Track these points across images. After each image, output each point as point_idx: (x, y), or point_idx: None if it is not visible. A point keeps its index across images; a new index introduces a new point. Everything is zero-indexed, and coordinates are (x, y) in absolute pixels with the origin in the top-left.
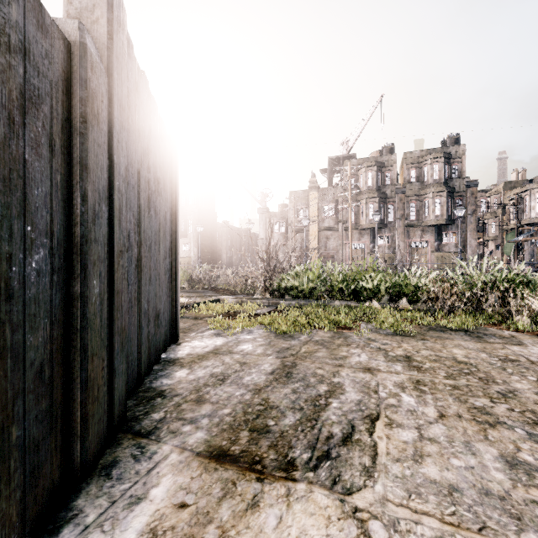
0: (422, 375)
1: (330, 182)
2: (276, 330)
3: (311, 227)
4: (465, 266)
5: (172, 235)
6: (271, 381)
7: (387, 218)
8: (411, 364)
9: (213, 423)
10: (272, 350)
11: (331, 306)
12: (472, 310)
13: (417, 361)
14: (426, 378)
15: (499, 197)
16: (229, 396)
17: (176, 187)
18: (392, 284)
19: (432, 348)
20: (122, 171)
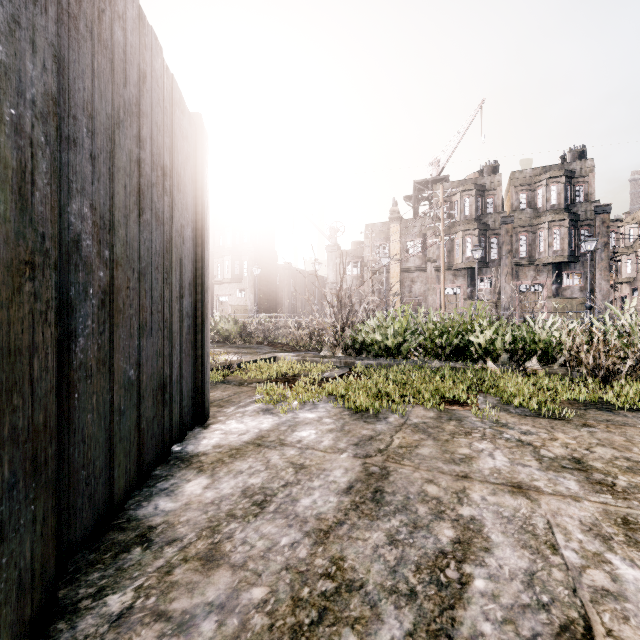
0: (625, 504)
1: (416, 212)
2: (353, 406)
3: (392, 268)
4: (618, 312)
5: (197, 264)
6: (346, 510)
7: (490, 256)
8: (591, 477)
9: (223, 634)
10: (347, 442)
11: (428, 368)
12: (639, 377)
13: (598, 469)
14: (638, 513)
15: (637, 228)
16: (269, 547)
17: (202, 191)
18: (512, 338)
19: (610, 443)
20: (33, 93)
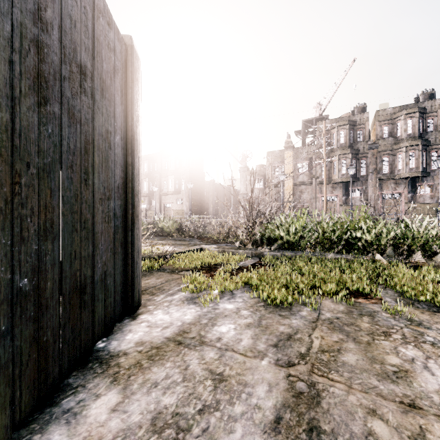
0: None
1: (304, 142)
2: (267, 298)
3: (286, 182)
4: None
5: (128, 170)
6: None
7: (360, 173)
8: None
9: None
10: (266, 342)
11: (325, 260)
12: None
13: None
14: None
15: None
16: None
17: (132, 105)
18: (395, 235)
19: None
20: None
